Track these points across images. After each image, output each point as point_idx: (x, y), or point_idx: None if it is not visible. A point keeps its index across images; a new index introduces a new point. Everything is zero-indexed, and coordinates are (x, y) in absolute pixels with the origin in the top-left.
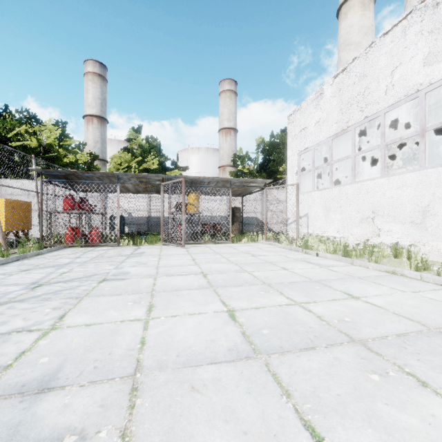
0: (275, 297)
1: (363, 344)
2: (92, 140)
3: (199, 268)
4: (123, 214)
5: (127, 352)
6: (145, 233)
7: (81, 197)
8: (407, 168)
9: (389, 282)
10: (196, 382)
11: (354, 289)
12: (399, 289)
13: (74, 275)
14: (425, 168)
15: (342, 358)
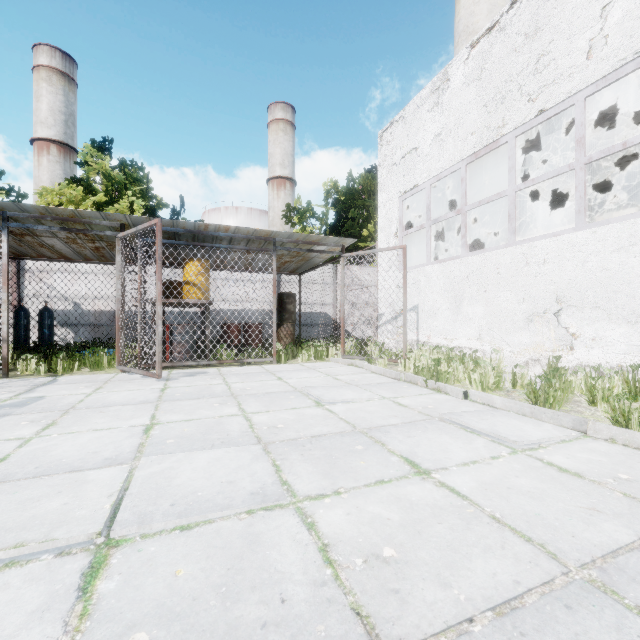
0: None
1: None
2: (49, 182)
3: (111, 497)
4: (63, 305)
5: None
6: (108, 342)
7: None
8: None
9: None
10: None
11: None
12: None
13: None
14: None
15: None
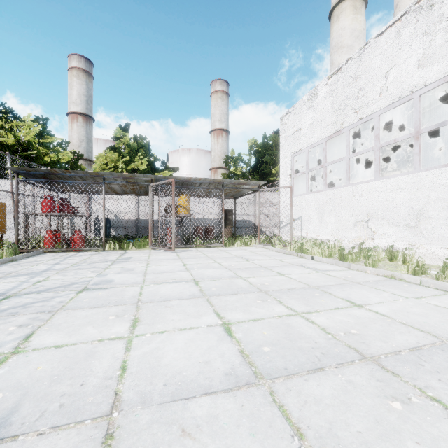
0: (274, 306)
1: (376, 362)
2: (77, 139)
3: (190, 275)
4: (110, 217)
5: (103, 382)
6: (133, 236)
7: (62, 199)
8: (397, 172)
9: (389, 287)
10: (187, 423)
11: (355, 295)
12: (401, 294)
13: (49, 285)
14: (420, 171)
15: (356, 380)
